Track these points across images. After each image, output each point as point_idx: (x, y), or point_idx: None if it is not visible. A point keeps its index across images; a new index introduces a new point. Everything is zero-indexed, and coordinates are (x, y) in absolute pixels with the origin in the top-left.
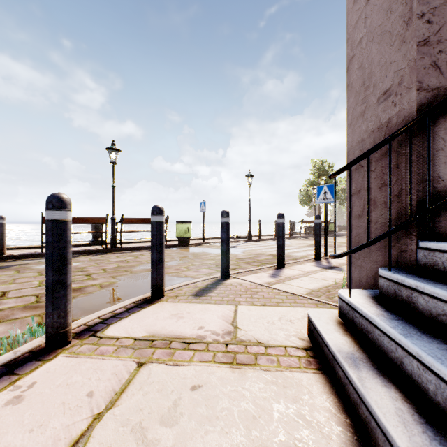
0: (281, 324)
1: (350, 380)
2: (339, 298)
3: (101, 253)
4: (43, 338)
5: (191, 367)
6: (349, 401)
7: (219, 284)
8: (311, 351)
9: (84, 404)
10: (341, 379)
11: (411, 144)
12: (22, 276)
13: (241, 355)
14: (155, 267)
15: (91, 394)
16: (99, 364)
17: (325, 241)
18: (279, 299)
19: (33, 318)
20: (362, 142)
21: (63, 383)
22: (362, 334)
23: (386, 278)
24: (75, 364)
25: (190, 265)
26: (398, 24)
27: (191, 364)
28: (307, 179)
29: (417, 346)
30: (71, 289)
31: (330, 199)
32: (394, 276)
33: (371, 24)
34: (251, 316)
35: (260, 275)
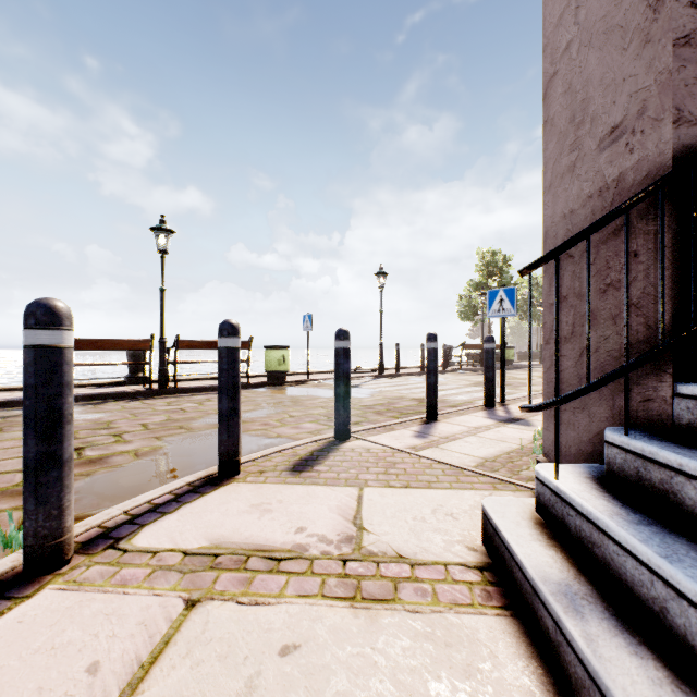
0: (437, 521)
1: (568, 639)
2: (536, 480)
3: (142, 397)
4: (22, 554)
5: (282, 606)
6: (567, 676)
7: (333, 450)
8: (489, 572)
9: (80, 691)
10: (549, 633)
11: (663, 216)
12: (6, 438)
13: (369, 583)
14: (225, 424)
15: (96, 667)
16: (117, 604)
17: (502, 377)
18: (432, 475)
19: (10, 515)
20: (571, 215)
21: (46, 646)
22: (582, 547)
23: (620, 447)
24: (73, 606)
25: (286, 416)
26: (637, 12)
27: (282, 601)
28: (471, 280)
29: (696, 583)
30: (71, 467)
31: (509, 311)
32: (637, 445)
33: (588, 16)
34: (385, 507)
35: (399, 434)
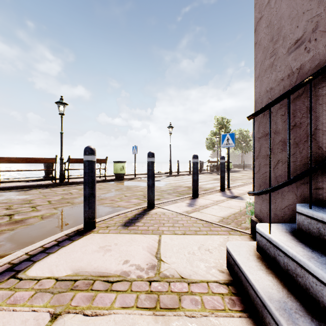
0: (201, 254)
1: None
2: (256, 233)
3: (51, 186)
4: None
5: (111, 316)
6: None
7: (146, 214)
8: (232, 286)
9: None
10: None
11: None
12: None
13: (164, 296)
14: (87, 202)
15: None
16: (6, 319)
17: (228, 176)
18: (197, 227)
19: None
20: (271, 90)
21: None
22: (289, 275)
23: (307, 215)
24: None
25: (123, 196)
26: None
27: (111, 312)
28: (212, 131)
29: None
30: None
31: (232, 144)
32: (318, 215)
33: None
34: (173, 246)
35: (179, 204)
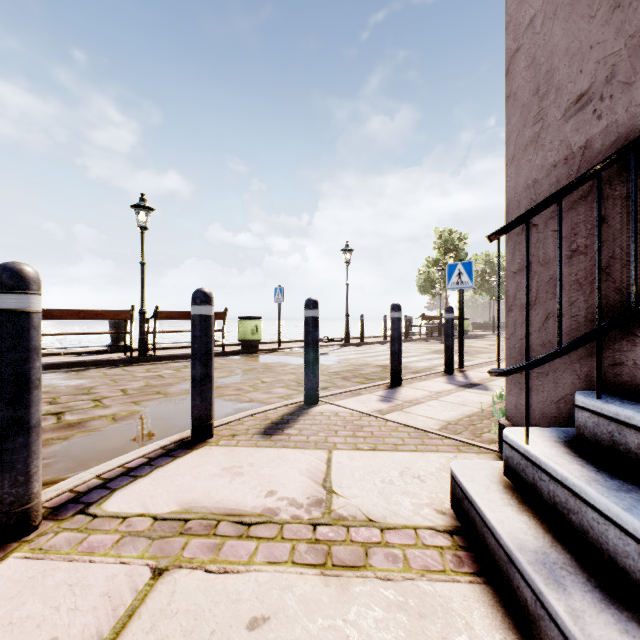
0: (405, 484)
1: (551, 613)
2: (504, 443)
3: (123, 364)
4: None
5: (251, 575)
6: None
7: (302, 414)
8: (459, 536)
9: None
10: (527, 604)
11: (636, 178)
12: None
13: (340, 548)
14: (198, 390)
15: None
16: (81, 573)
17: (460, 345)
18: (398, 438)
19: None
20: (535, 185)
21: (3, 621)
22: (556, 513)
23: (592, 411)
24: (36, 576)
25: (258, 382)
26: None
27: (251, 568)
28: (429, 257)
29: None
30: (39, 433)
31: (467, 283)
32: (610, 409)
33: None
34: (354, 470)
35: (365, 398)
